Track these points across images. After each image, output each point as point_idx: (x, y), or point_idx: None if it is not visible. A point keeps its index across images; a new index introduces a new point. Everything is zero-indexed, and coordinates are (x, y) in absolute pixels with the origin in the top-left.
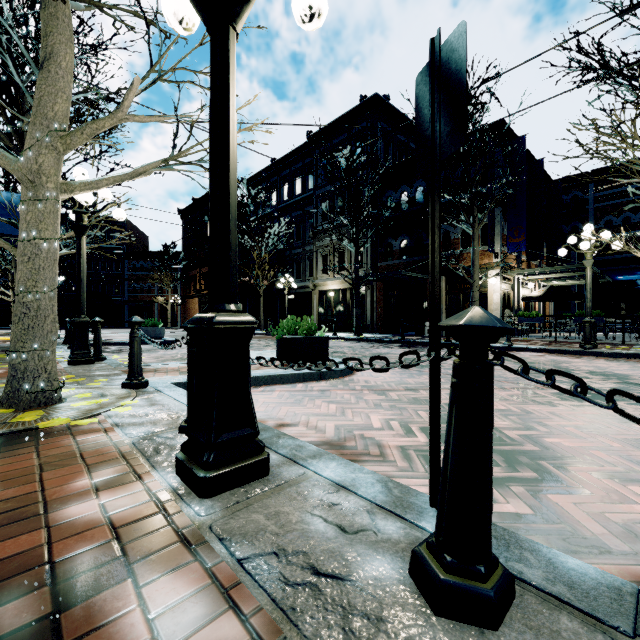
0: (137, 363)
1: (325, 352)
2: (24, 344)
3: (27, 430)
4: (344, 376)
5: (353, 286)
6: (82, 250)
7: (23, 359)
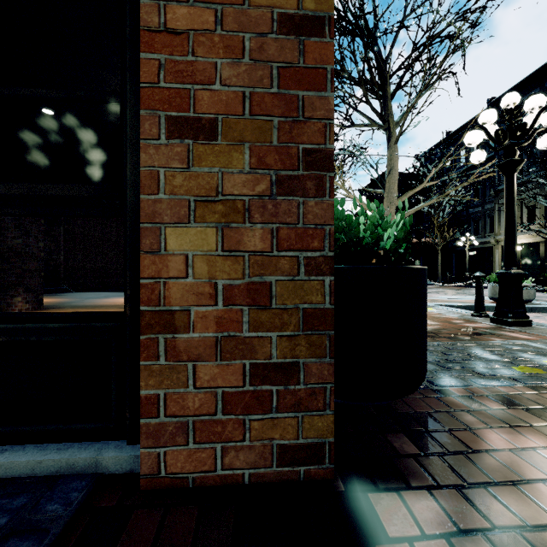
0: None
1: (532, 295)
2: None
3: None
4: None
5: None
6: None
7: None
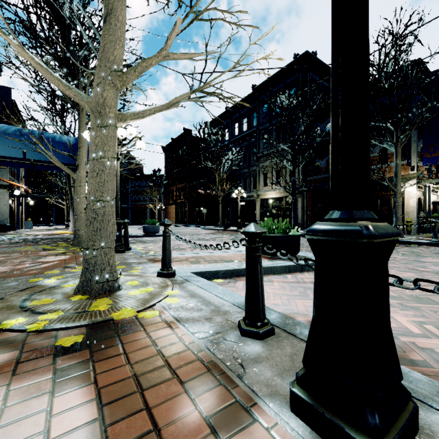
0: (168, 257)
1: (298, 247)
2: (94, 243)
3: (105, 321)
4: None
5: (292, 195)
6: (117, 171)
7: (93, 255)
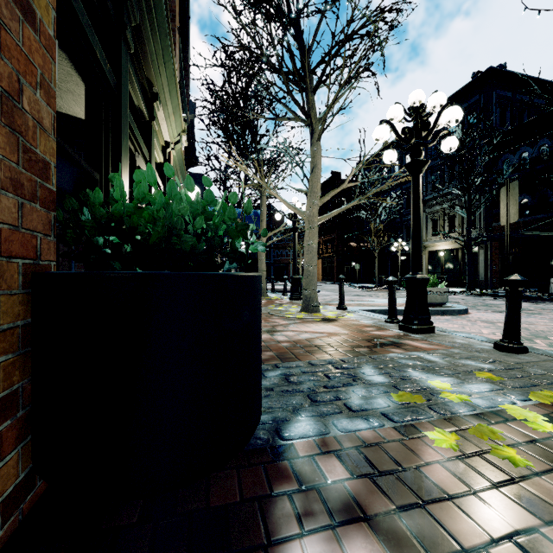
0: (343, 298)
1: (445, 298)
2: (309, 287)
3: (325, 318)
4: (461, 314)
5: (465, 247)
6: (296, 240)
7: (309, 293)
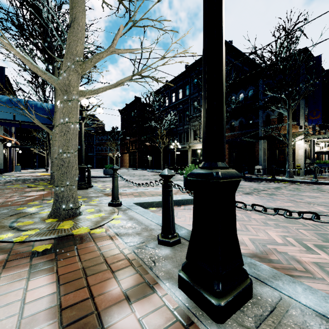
0: (116, 192)
1: None
2: (62, 182)
3: (67, 235)
4: None
5: None
6: (82, 130)
7: (61, 190)
